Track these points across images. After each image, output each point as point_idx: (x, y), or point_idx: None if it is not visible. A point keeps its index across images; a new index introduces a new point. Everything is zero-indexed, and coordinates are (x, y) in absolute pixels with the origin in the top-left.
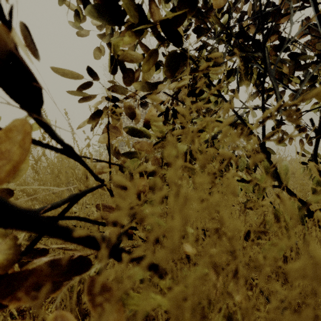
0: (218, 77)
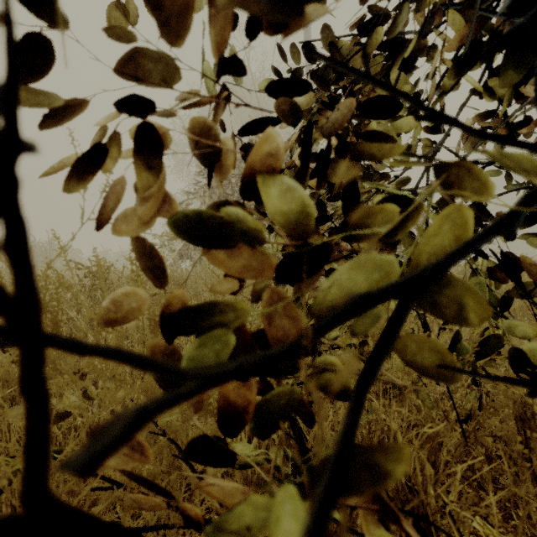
0: (411, 89)
